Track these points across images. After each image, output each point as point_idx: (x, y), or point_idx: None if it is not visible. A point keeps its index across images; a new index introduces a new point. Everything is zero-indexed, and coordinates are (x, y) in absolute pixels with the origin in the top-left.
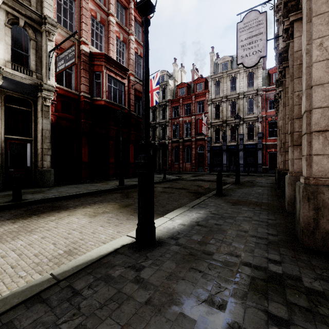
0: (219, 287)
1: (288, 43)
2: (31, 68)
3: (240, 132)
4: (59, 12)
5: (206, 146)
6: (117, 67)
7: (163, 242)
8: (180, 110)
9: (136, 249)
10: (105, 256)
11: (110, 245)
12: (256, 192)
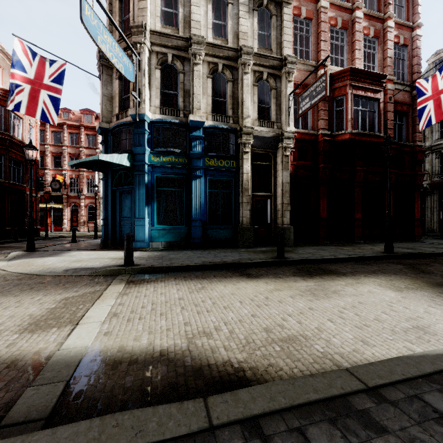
0: None
1: None
2: (271, 119)
3: None
4: (294, 44)
5: None
6: (367, 78)
7: None
8: None
9: None
10: None
11: None
12: None
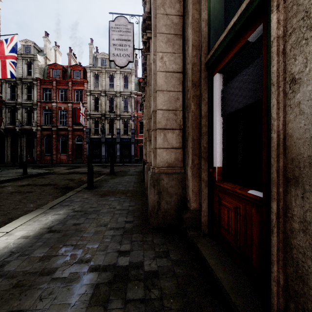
0: None
1: (146, 54)
2: None
3: (117, 127)
4: None
5: (85, 137)
6: None
7: None
8: (53, 94)
9: None
10: None
11: None
12: (126, 181)
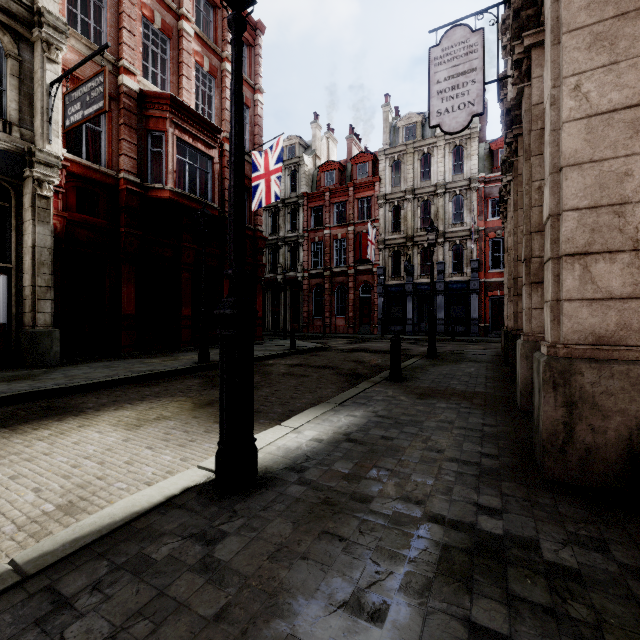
0: (376, 572)
1: (521, 88)
2: (8, 116)
3: (438, 258)
4: (72, 3)
5: (375, 284)
6: (197, 123)
7: (273, 479)
8: (326, 215)
9: (215, 496)
10: (143, 515)
11: (158, 489)
12: (466, 372)
